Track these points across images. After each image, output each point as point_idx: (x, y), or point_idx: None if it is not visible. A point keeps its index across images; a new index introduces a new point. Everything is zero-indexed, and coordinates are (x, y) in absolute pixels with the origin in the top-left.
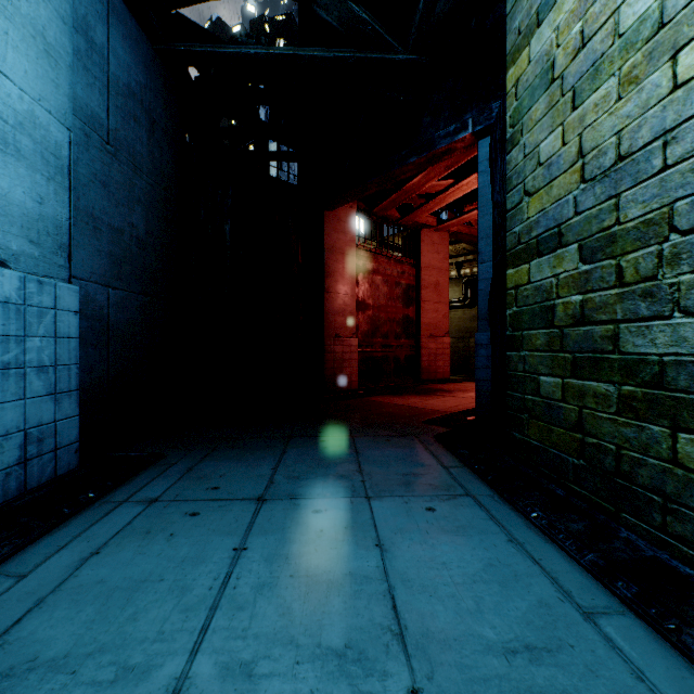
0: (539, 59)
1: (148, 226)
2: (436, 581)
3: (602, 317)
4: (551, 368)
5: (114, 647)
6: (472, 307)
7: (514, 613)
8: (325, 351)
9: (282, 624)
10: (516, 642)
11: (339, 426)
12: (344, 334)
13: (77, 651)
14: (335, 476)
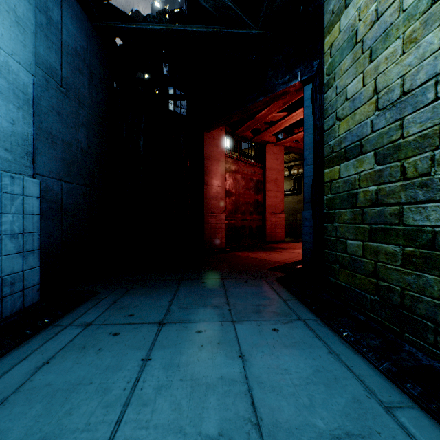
0: (346, 29)
1: (88, 141)
2: (281, 383)
3: (391, 200)
4: (355, 234)
5: (53, 436)
6: (298, 194)
7: (336, 407)
8: (205, 223)
9: (174, 416)
10: (339, 430)
11: (214, 272)
12: (216, 212)
13: (27, 439)
14: (211, 306)
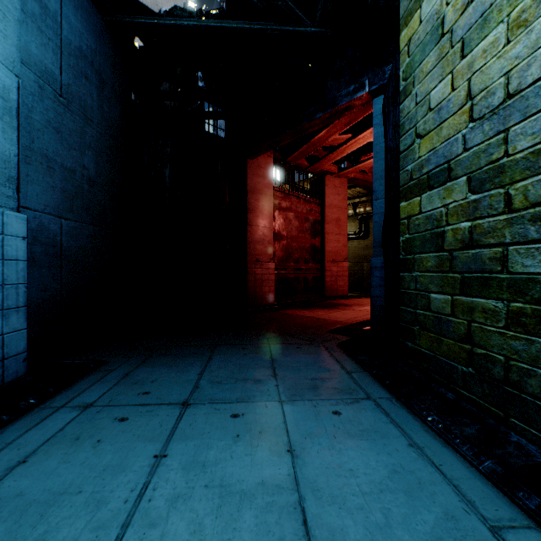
0: (430, 18)
1: (97, 167)
2: (344, 491)
3: (490, 240)
4: (441, 286)
5: None
6: (365, 238)
7: (422, 527)
8: (248, 273)
9: None
10: None
11: (258, 335)
12: (263, 259)
13: None
14: (253, 381)
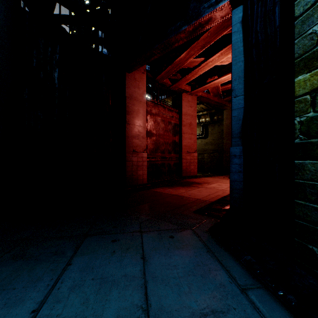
0: None
1: None
2: None
3: None
4: None
5: None
6: (205, 138)
7: None
8: (126, 161)
9: None
10: None
11: (132, 219)
12: (138, 150)
13: None
14: None
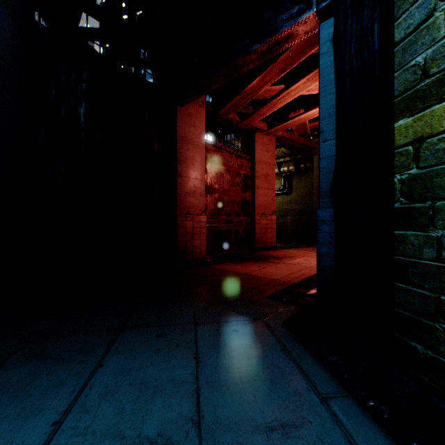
0: None
1: None
2: None
3: None
4: None
5: None
6: (288, 194)
7: None
8: (178, 227)
9: None
10: None
11: (183, 306)
12: (194, 212)
13: None
14: None
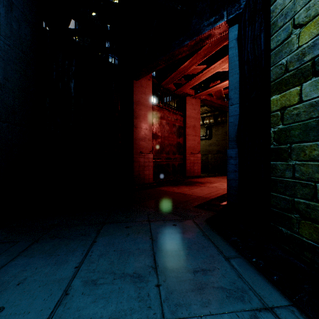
0: None
1: (5, 73)
2: None
3: None
4: None
5: None
6: (209, 139)
7: None
8: (134, 161)
9: None
10: None
11: (140, 211)
12: (145, 151)
13: None
14: (132, 278)
